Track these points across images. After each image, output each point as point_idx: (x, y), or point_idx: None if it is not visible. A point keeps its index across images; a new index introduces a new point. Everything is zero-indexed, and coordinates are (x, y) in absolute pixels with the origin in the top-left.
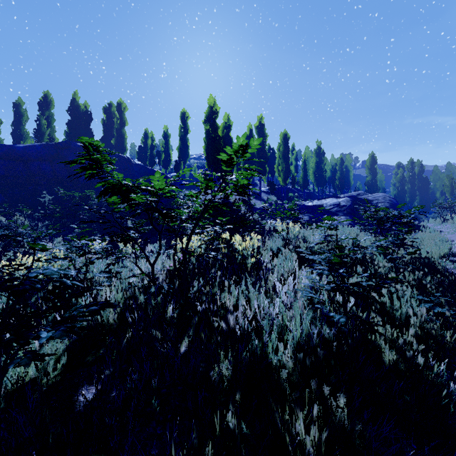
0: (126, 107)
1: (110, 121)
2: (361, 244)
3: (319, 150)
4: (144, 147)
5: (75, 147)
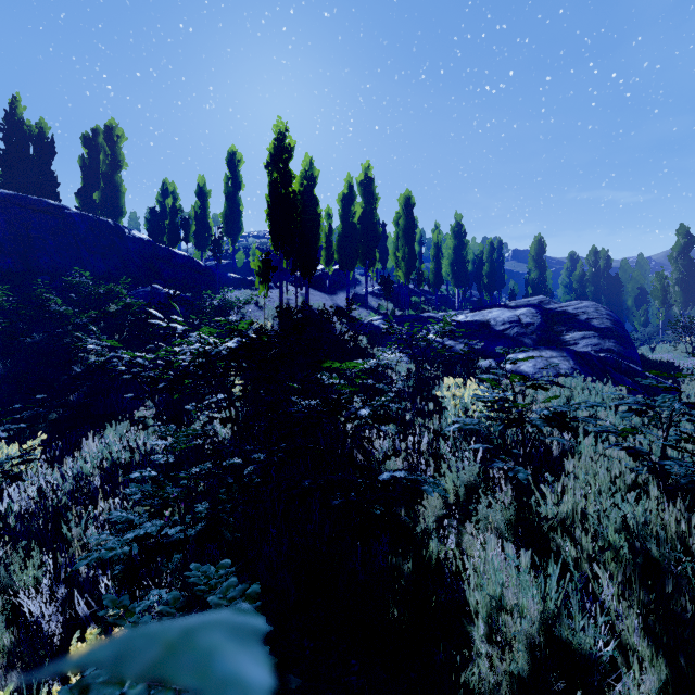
0: (123, 136)
1: (94, 161)
2: None
3: (459, 228)
4: (161, 212)
5: None
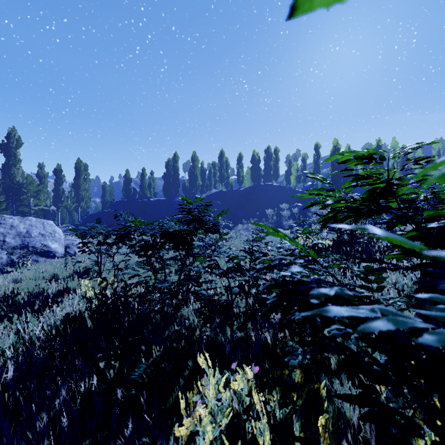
0: (279, 150)
1: (268, 158)
2: None
3: None
4: (288, 170)
5: (260, 186)
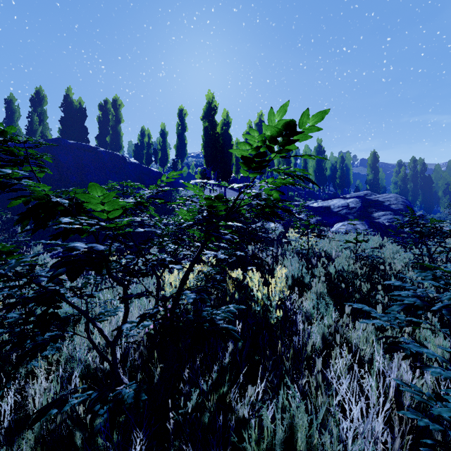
0: (122, 104)
1: (105, 118)
2: (390, 258)
3: (320, 148)
4: (140, 145)
5: (65, 144)
